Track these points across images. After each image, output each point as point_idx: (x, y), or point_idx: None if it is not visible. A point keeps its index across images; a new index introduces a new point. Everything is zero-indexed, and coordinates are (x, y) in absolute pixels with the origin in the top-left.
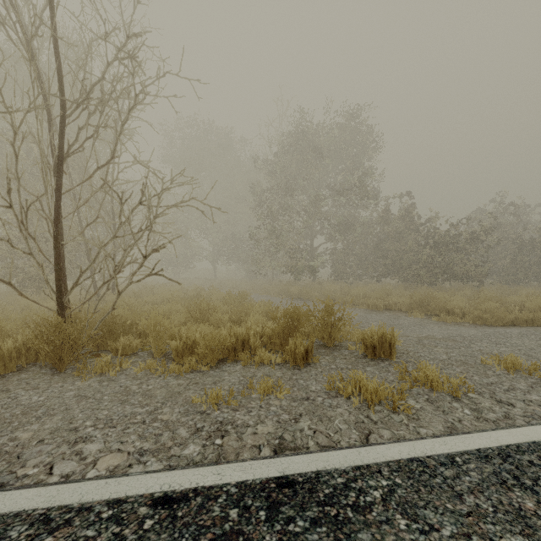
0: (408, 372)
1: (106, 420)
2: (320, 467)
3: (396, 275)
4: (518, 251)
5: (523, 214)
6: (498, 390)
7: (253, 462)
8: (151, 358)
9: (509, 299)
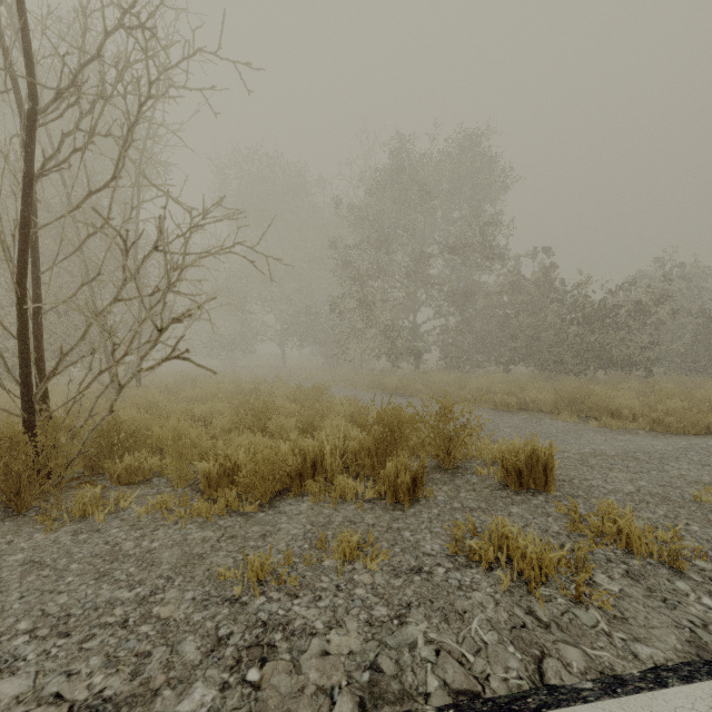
0: (580, 516)
1: (57, 618)
2: None
3: (530, 362)
4: (700, 328)
5: (704, 278)
6: None
7: None
8: (170, 489)
9: (698, 395)
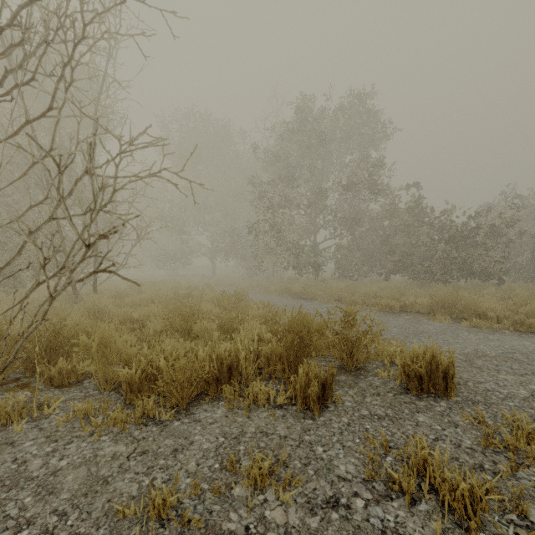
0: (487, 426)
1: None
2: None
3: (405, 273)
4: None
5: None
6: None
7: None
8: (97, 392)
9: None
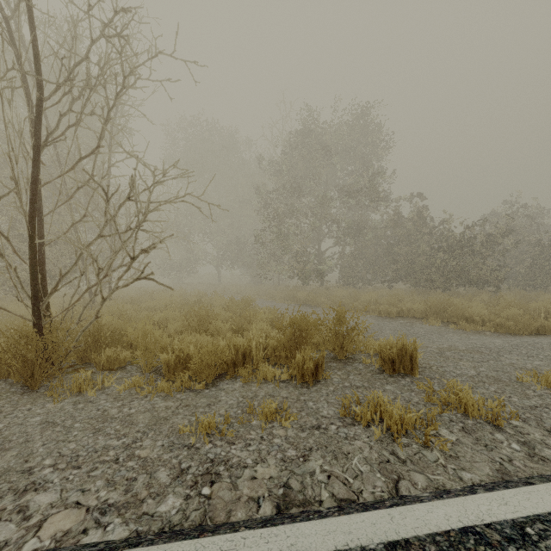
0: (434, 391)
1: (70, 457)
2: (340, 543)
3: (407, 280)
4: (536, 255)
5: (540, 216)
6: (545, 415)
7: (247, 534)
8: (140, 374)
9: (532, 306)
